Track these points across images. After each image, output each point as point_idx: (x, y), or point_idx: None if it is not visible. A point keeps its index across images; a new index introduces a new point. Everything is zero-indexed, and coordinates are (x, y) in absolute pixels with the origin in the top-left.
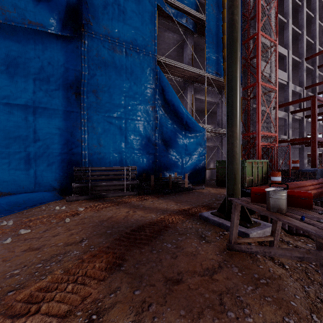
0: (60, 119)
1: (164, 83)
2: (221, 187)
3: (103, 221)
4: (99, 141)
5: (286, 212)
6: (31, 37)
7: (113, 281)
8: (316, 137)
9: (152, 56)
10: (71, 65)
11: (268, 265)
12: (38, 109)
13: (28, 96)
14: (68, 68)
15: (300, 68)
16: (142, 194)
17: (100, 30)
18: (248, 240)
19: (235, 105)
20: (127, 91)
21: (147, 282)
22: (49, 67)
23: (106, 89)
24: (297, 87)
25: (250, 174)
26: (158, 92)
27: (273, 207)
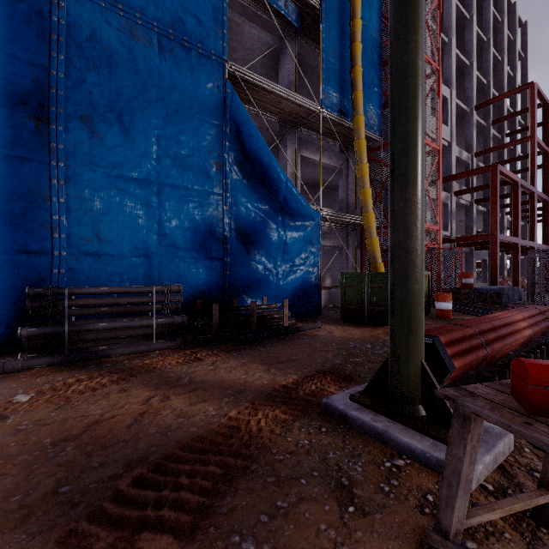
0: None
1: (241, 117)
2: (351, 324)
3: (66, 442)
4: (96, 229)
5: None
6: None
7: None
8: (497, 233)
9: (217, 60)
10: (25, 51)
11: None
12: None
13: None
14: (17, 58)
15: (467, 122)
16: (193, 344)
17: None
18: (491, 516)
19: (414, 136)
20: (163, 125)
21: None
22: None
23: (113, 115)
24: (463, 152)
25: None
26: (230, 134)
27: None
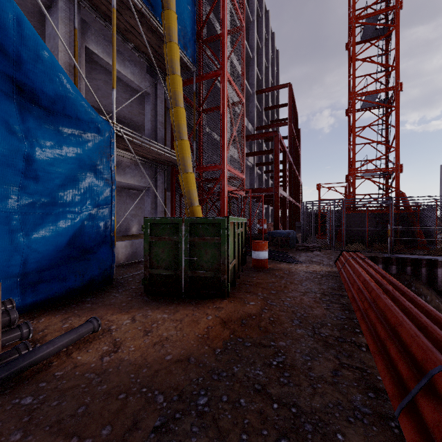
0: None
1: None
2: (160, 303)
3: None
4: None
5: None
6: None
7: None
8: (279, 187)
9: None
10: None
11: None
12: None
13: None
14: None
15: (251, 102)
16: None
17: None
18: None
19: None
20: None
21: None
22: None
23: None
24: (249, 124)
25: (231, 253)
26: None
27: None
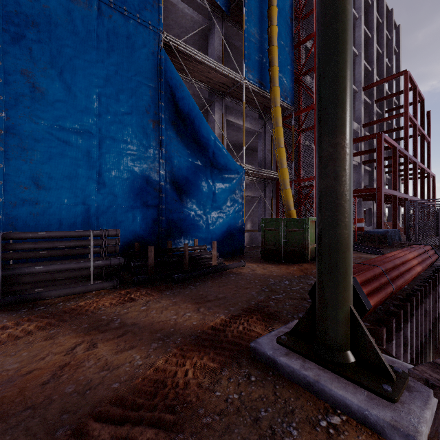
0: None
1: (175, 81)
2: (270, 262)
3: None
4: (36, 177)
5: None
6: None
7: None
8: (382, 187)
9: (153, 29)
10: None
11: None
12: None
13: None
14: None
15: (357, 99)
16: (129, 283)
17: None
18: None
19: (343, 80)
20: (102, 84)
21: None
22: None
23: (53, 72)
24: (354, 123)
25: (312, 240)
26: (165, 96)
27: None
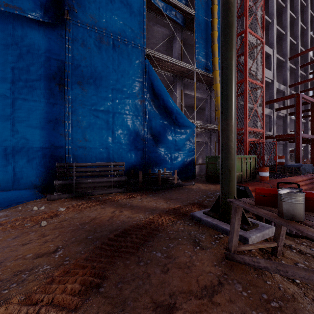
0: (41, 112)
1: (153, 77)
2: (210, 183)
3: (85, 224)
4: (84, 135)
5: (304, 219)
6: (9, 22)
7: (87, 311)
8: (300, 133)
9: (140, 48)
10: (54, 54)
11: (277, 280)
12: (16, 101)
13: (5, 85)
14: (51, 58)
15: (284, 67)
16: (130, 190)
17: (85, 19)
18: (249, 248)
19: (230, 96)
20: (115, 83)
21: (131, 311)
22: (29, 56)
23: (92, 80)
24: (281, 85)
25: (239, 169)
26: (147, 85)
27: (288, 213)
